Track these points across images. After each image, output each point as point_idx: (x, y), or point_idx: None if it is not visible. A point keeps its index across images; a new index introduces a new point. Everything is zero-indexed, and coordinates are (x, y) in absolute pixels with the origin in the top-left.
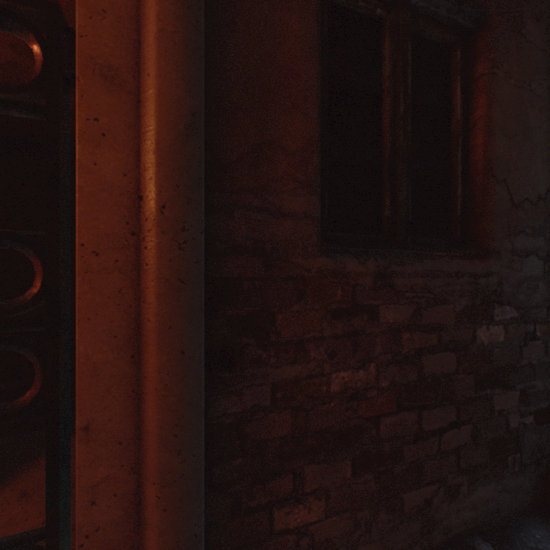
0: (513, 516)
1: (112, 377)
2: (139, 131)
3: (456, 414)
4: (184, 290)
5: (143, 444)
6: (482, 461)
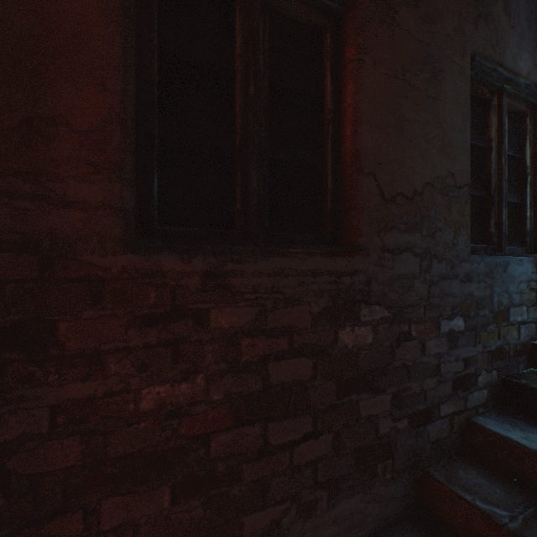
0: (384, 526)
1: None
2: None
3: (313, 424)
4: None
5: None
6: (346, 471)
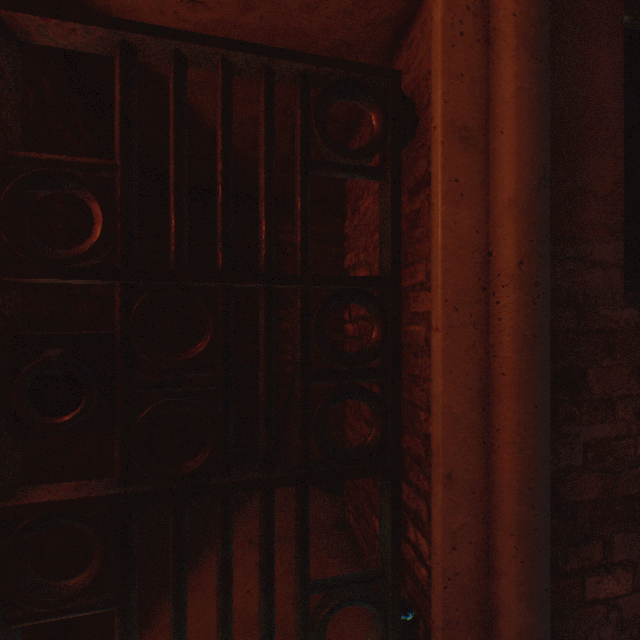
0: None
1: (466, 428)
2: (487, 189)
3: None
4: (535, 344)
5: (493, 495)
6: None
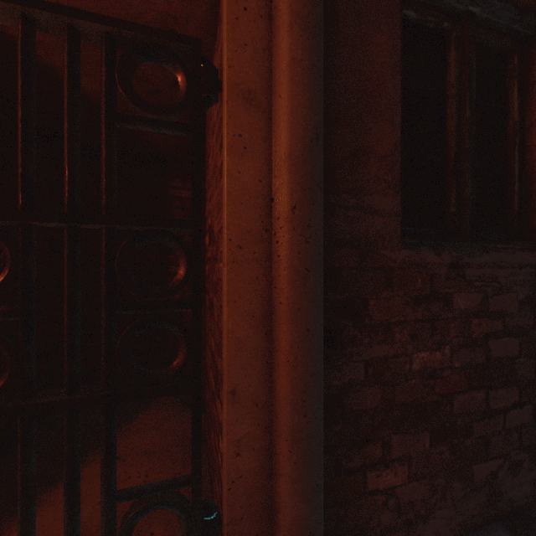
0: None
1: (250, 350)
2: (270, 144)
3: (519, 395)
4: (309, 277)
5: (274, 407)
6: None
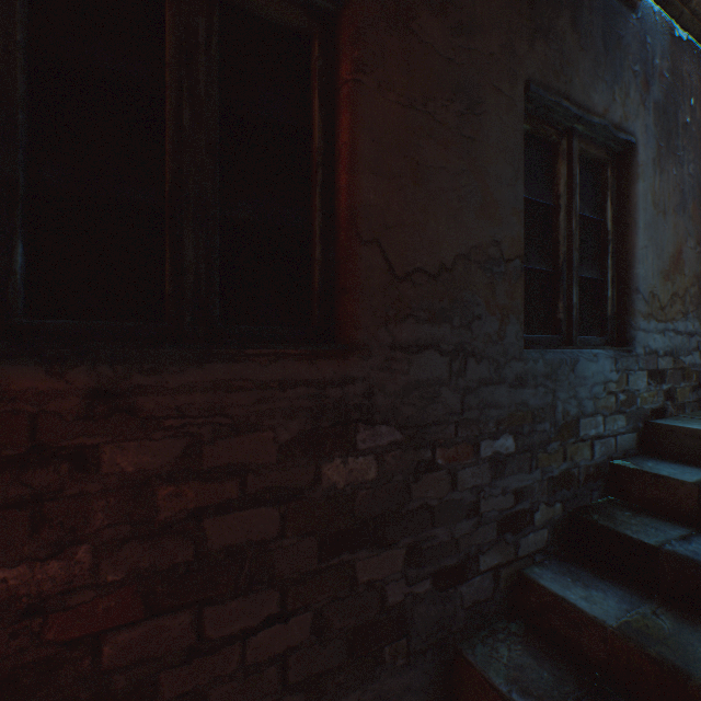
0: None
1: None
2: None
3: (282, 601)
4: None
5: None
6: (335, 663)
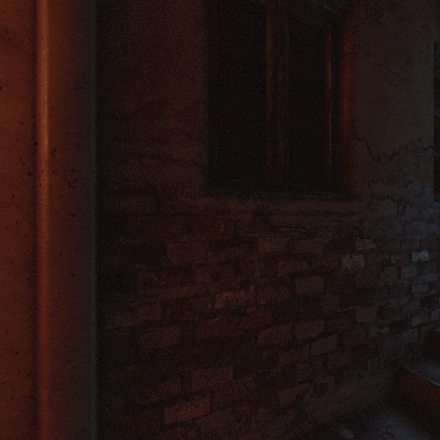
0: (372, 407)
1: (9, 297)
2: (35, 86)
3: (324, 326)
4: (74, 221)
5: (39, 354)
6: (346, 363)
